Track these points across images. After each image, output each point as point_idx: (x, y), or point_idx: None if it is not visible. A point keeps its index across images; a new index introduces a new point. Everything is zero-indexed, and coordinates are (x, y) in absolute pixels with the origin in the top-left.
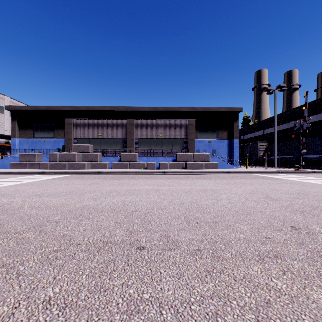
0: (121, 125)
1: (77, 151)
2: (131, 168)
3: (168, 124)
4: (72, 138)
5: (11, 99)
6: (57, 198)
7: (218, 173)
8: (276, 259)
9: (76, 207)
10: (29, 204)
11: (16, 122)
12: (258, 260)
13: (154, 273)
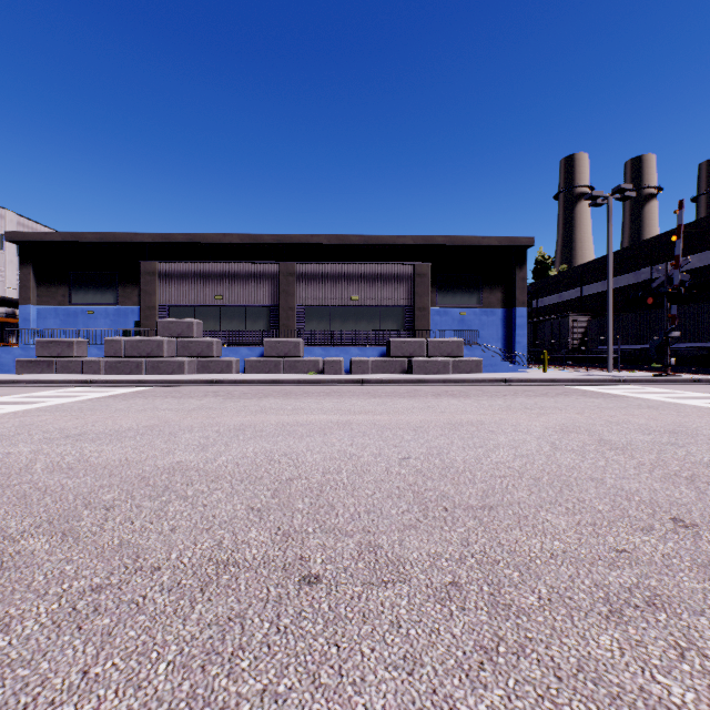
0: (266, 276)
1: (166, 333)
2: (287, 373)
3: (370, 273)
4: (156, 305)
5: (21, 218)
6: (114, 445)
7: (482, 384)
8: (654, 613)
9: (158, 467)
10: (49, 459)
11: (31, 269)
12: (608, 615)
13: (345, 656)
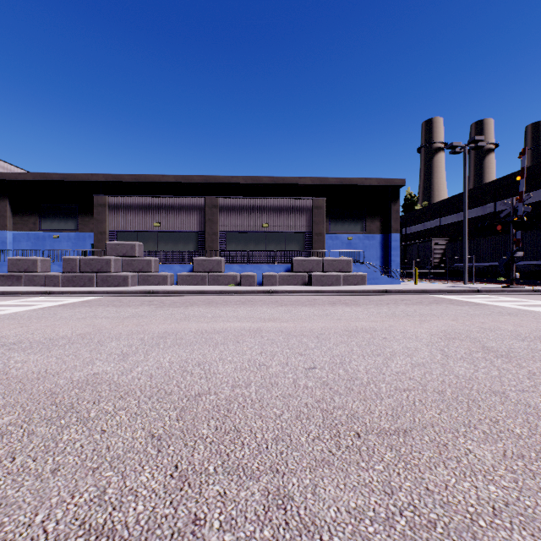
0: (194, 208)
1: (114, 253)
2: (211, 285)
3: (278, 205)
4: (106, 231)
5: (1, 162)
6: (41, 354)
7: (368, 294)
8: None
9: (73, 380)
10: None
11: (7, 202)
12: None
13: None
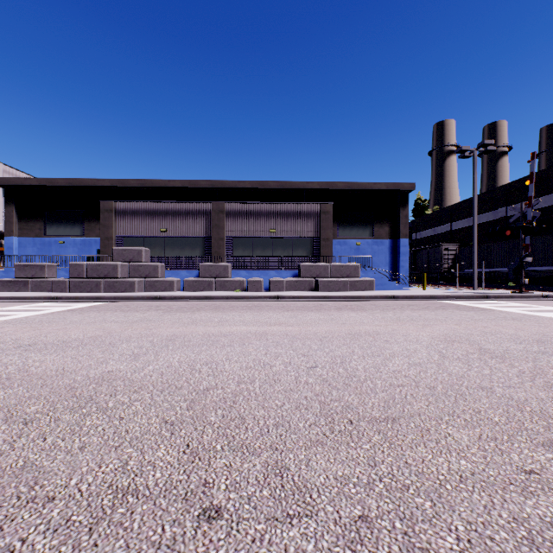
0: (201, 213)
1: (120, 259)
2: (218, 290)
3: (285, 210)
4: (113, 236)
5: (7, 167)
6: (57, 354)
7: (375, 300)
8: None
9: (89, 376)
10: None
11: (13, 207)
12: None
13: None
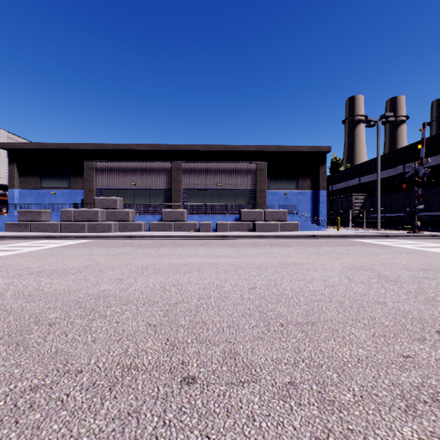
0: (163, 170)
1: (100, 206)
2: (176, 231)
3: (228, 168)
4: (94, 188)
5: (9, 134)
6: (61, 279)
7: (299, 238)
8: (439, 408)
9: (89, 294)
10: (16, 289)
11: (15, 166)
12: (406, 409)
13: None
